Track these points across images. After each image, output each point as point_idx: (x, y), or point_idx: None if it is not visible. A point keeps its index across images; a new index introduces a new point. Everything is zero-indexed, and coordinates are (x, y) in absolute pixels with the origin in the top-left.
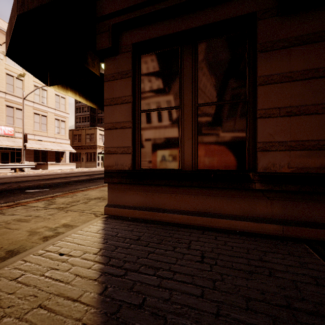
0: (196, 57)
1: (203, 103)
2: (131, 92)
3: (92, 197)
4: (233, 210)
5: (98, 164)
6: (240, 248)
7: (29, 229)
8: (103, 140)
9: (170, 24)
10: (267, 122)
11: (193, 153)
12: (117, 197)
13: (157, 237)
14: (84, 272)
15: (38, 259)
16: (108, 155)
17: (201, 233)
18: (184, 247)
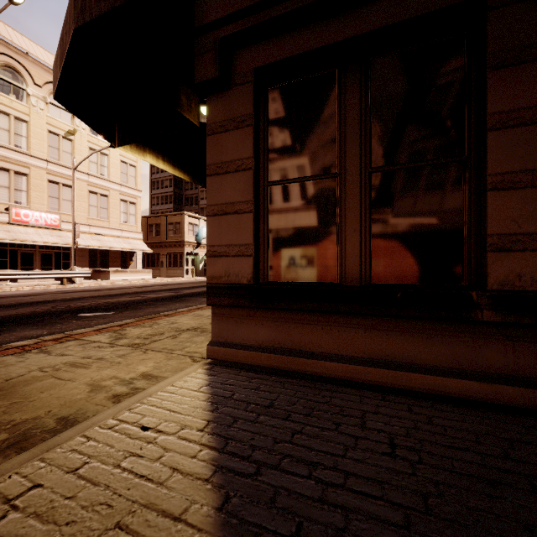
0: (367, 86)
1: (381, 166)
2: (252, 152)
3: (183, 327)
4: (439, 358)
5: (186, 272)
6: (460, 431)
7: (90, 380)
8: (194, 232)
9: (321, 30)
10: (506, 197)
11: (363, 255)
12: (228, 330)
13: (303, 404)
14: (186, 464)
15: (109, 436)
16: (214, 259)
17: (380, 399)
18: (354, 423)
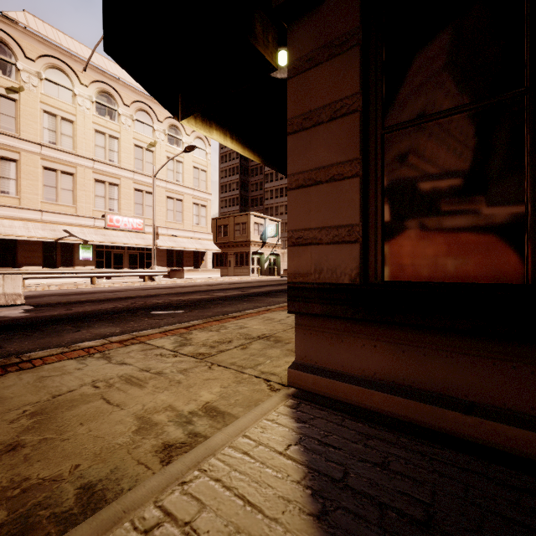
0: None
1: None
2: (358, 85)
3: (253, 333)
4: None
5: (252, 271)
6: None
7: (140, 409)
8: (259, 232)
9: None
10: None
11: None
12: (319, 350)
13: (501, 530)
14: None
15: None
16: (298, 249)
17: None
18: None
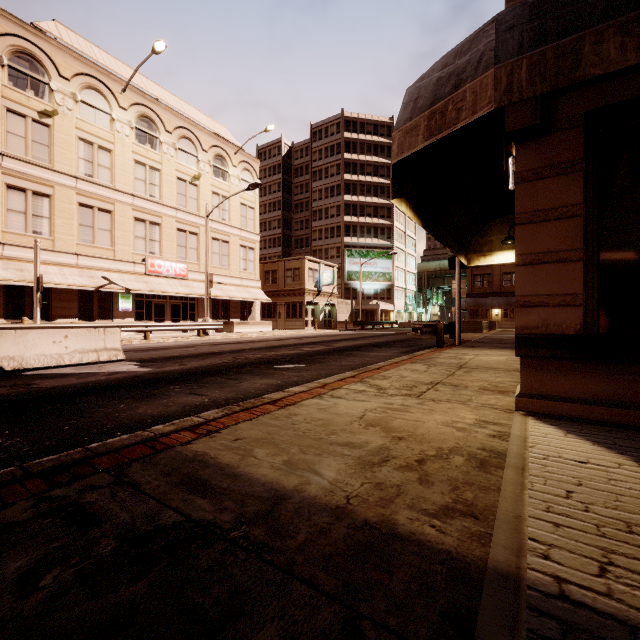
0: None
1: None
2: (581, 198)
3: (422, 380)
4: None
5: (306, 324)
6: None
7: (437, 422)
8: (314, 279)
9: None
10: None
11: None
12: (543, 382)
13: None
14: None
15: (556, 464)
16: (526, 309)
17: None
18: None
